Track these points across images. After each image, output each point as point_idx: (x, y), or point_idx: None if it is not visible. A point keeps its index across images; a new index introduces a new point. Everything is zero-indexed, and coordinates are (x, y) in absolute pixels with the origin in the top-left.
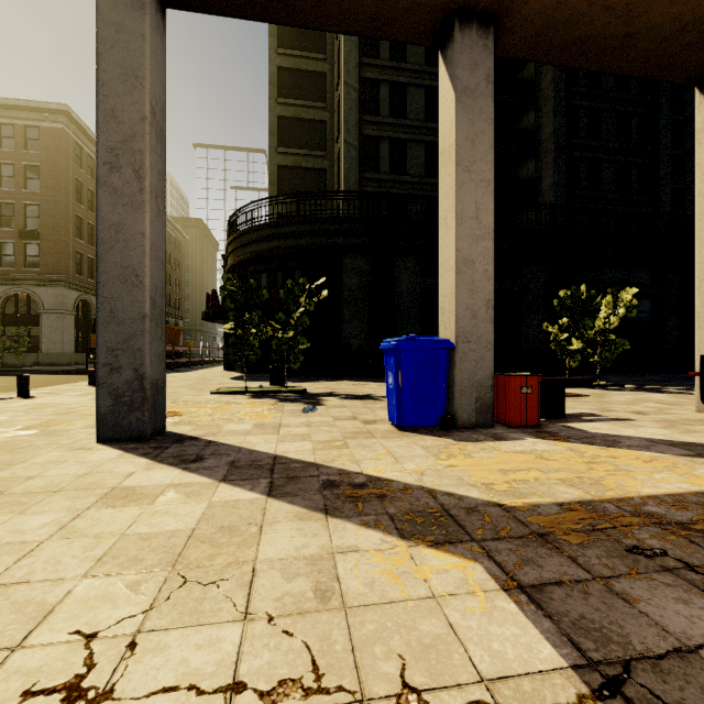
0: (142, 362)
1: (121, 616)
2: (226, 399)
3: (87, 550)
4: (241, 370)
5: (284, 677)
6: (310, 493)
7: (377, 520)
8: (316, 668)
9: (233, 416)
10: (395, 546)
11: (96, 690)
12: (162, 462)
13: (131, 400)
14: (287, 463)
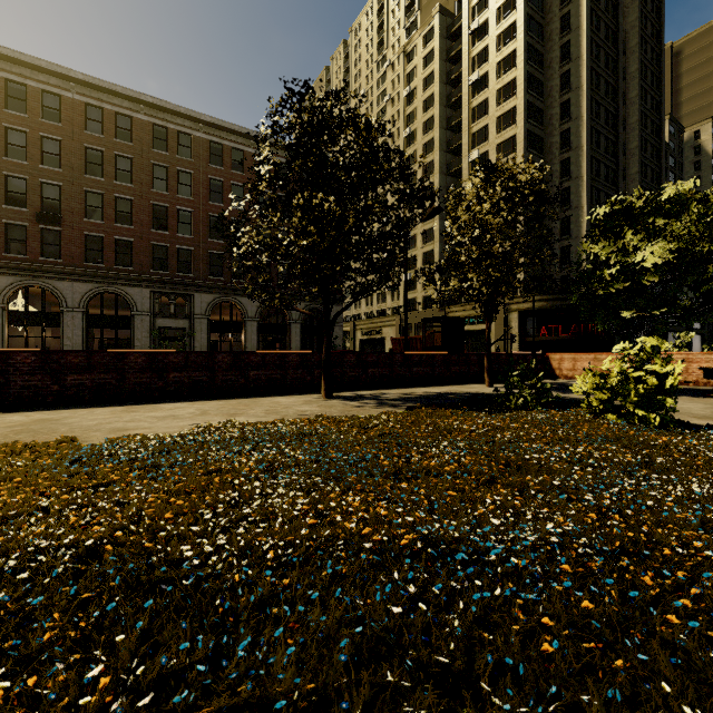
0: None
1: None
2: None
3: None
4: None
5: None
6: None
7: None
8: None
9: None
10: None
11: None
12: None
13: None
14: None
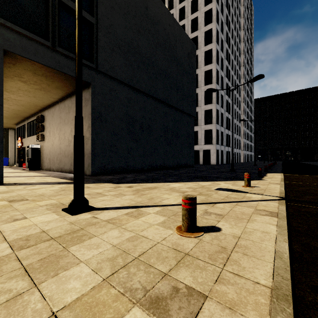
0: None
1: None
2: None
3: None
4: None
5: None
6: None
7: None
8: None
9: None
10: None
11: None
12: None
13: None
14: None
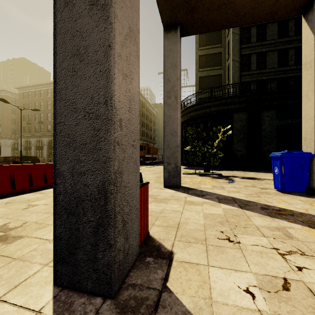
0: (177, 161)
1: (225, 229)
2: (190, 176)
3: (197, 214)
4: (185, 165)
5: (290, 250)
6: (258, 210)
7: (295, 221)
8: (300, 250)
9: (200, 182)
10: (309, 229)
11: (235, 241)
12: (192, 195)
13: (174, 174)
14: (239, 200)
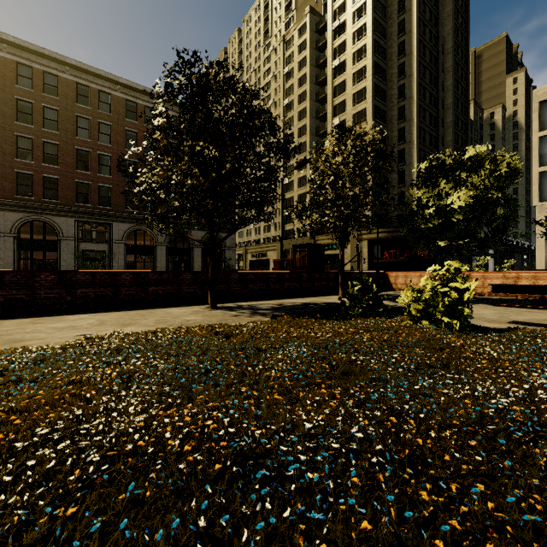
0: None
1: None
2: None
3: None
4: None
5: None
6: None
7: None
8: None
9: None
10: None
11: None
12: None
13: None
14: None
